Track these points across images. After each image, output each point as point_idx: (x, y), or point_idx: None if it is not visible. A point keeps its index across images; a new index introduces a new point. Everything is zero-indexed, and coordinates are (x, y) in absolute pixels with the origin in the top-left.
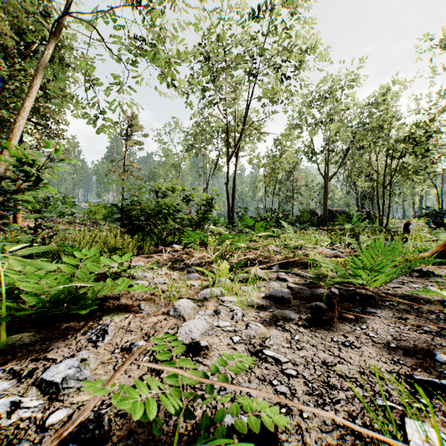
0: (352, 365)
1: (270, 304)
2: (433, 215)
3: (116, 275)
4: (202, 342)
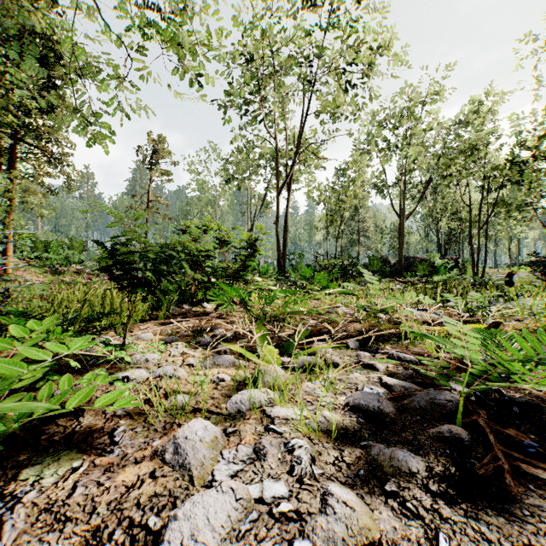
0: None
1: (358, 426)
2: (541, 263)
3: (100, 358)
4: None
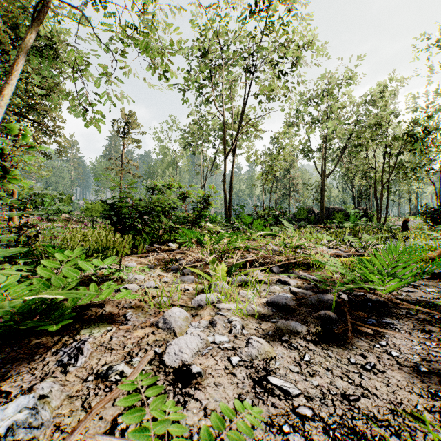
0: (379, 399)
1: (272, 313)
2: (431, 213)
3: (104, 277)
4: (194, 367)
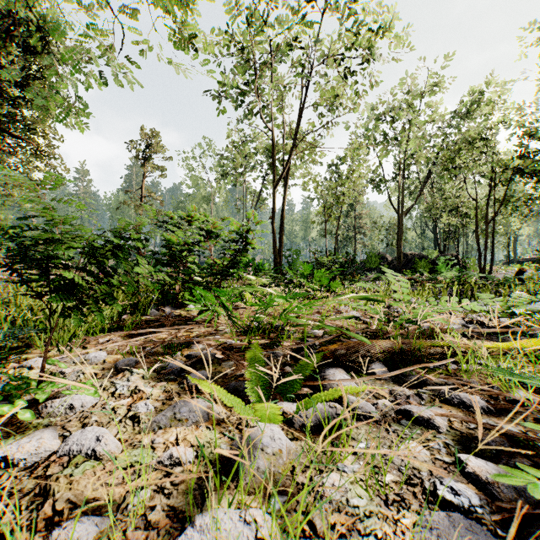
0: None
1: None
2: None
3: (3, 402)
4: None
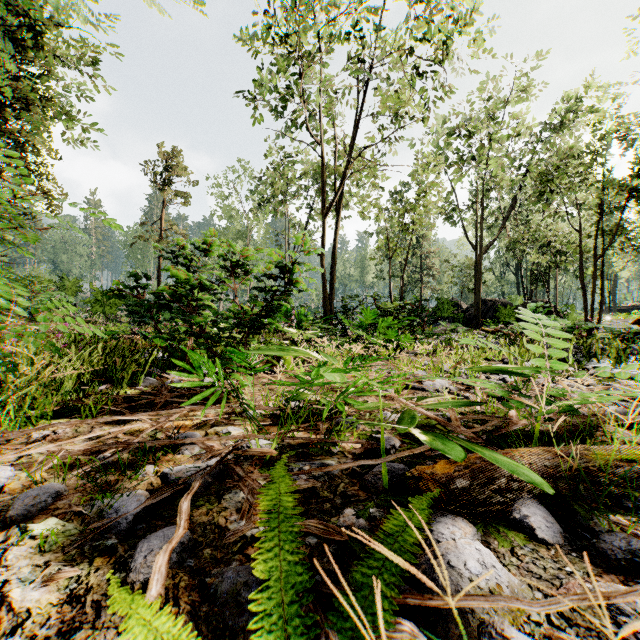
0: None
1: None
2: None
3: None
4: None
